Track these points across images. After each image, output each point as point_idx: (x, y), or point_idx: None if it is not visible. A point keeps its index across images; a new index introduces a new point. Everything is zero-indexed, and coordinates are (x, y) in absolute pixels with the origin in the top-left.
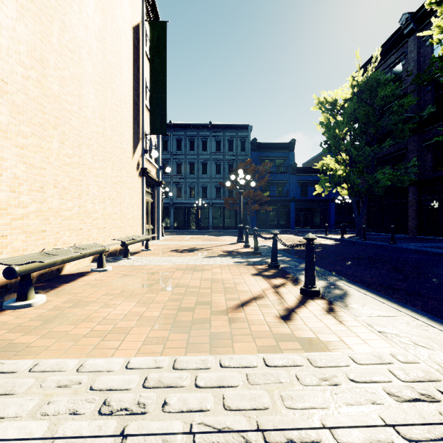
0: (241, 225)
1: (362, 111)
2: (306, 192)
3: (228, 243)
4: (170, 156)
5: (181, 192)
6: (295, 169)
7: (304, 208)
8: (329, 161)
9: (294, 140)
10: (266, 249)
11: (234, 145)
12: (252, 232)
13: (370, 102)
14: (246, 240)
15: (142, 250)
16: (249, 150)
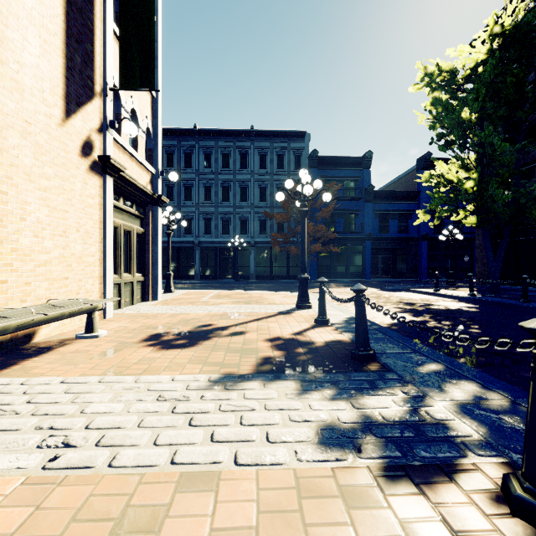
0: (304, 276)
1: (510, 78)
2: (386, 227)
3: (281, 310)
4: (195, 175)
5: (210, 227)
6: (372, 193)
7: (383, 249)
8: (442, 171)
9: (370, 152)
10: (373, 333)
11: (286, 161)
12: (312, 283)
13: (517, 67)
14: (321, 309)
15: (75, 336)
16: (306, 168)
